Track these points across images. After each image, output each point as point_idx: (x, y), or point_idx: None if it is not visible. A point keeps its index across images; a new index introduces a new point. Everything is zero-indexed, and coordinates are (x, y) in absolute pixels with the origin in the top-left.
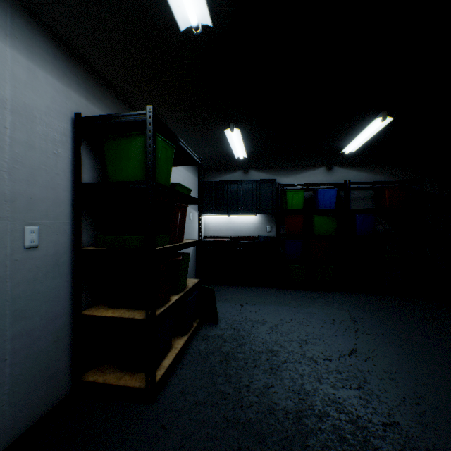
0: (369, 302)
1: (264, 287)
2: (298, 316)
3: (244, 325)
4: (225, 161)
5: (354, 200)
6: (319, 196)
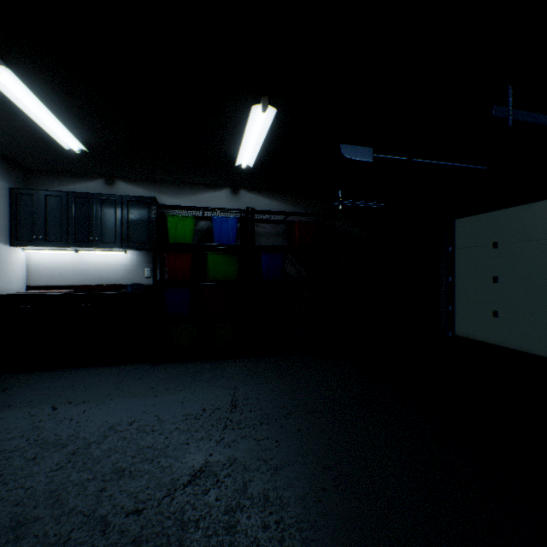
0: (270, 369)
1: (131, 365)
2: (149, 413)
3: (12, 462)
4: (58, 157)
5: (265, 236)
6: (215, 226)
